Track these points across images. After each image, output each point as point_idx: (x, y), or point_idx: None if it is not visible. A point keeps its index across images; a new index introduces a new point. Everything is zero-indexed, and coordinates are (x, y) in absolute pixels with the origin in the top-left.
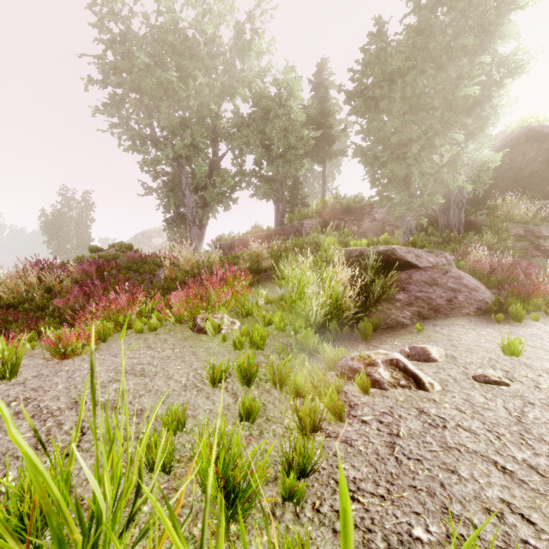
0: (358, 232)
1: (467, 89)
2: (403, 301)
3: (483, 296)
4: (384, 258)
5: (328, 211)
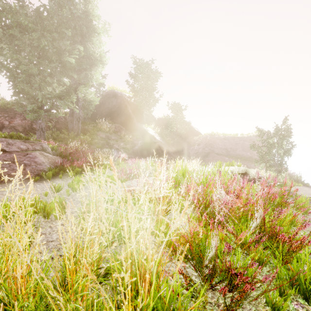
0: (8, 126)
1: (69, 58)
2: None
3: (44, 167)
4: None
5: None
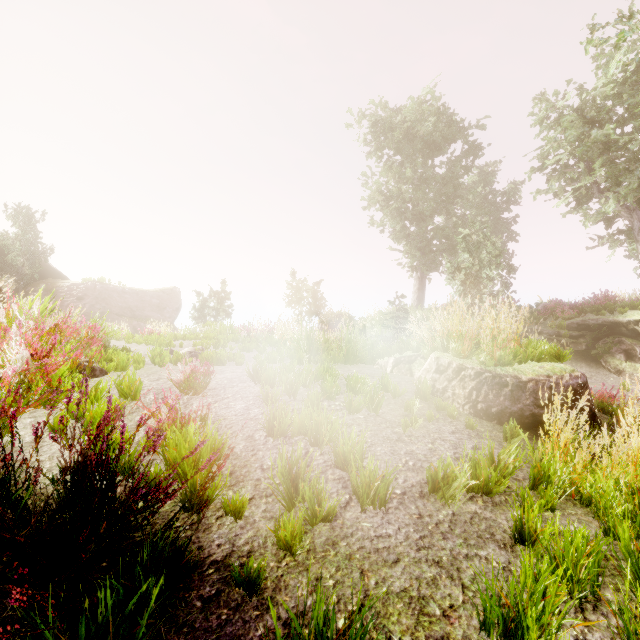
0: None
1: None
2: None
3: None
4: None
5: None
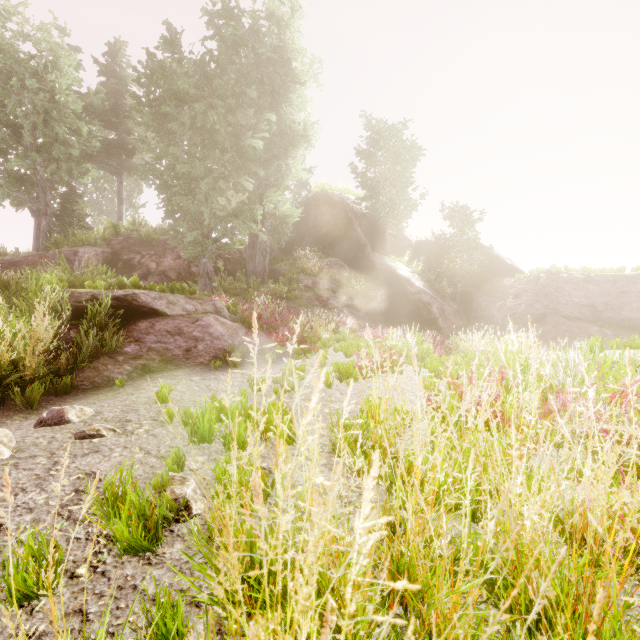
0: (156, 271)
1: (252, 140)
2: (130, 354)
3: (224, 344)
4: (125, 304)
5: (122, 239)
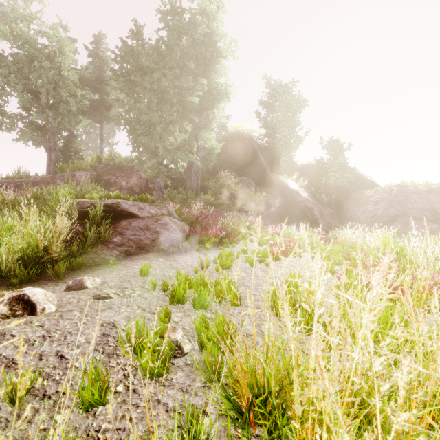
0: (126, 187)
1: (191, 97)
2: (117, 243)
3: (176, 236)
4: (112, 209)
5: (103, 166)
